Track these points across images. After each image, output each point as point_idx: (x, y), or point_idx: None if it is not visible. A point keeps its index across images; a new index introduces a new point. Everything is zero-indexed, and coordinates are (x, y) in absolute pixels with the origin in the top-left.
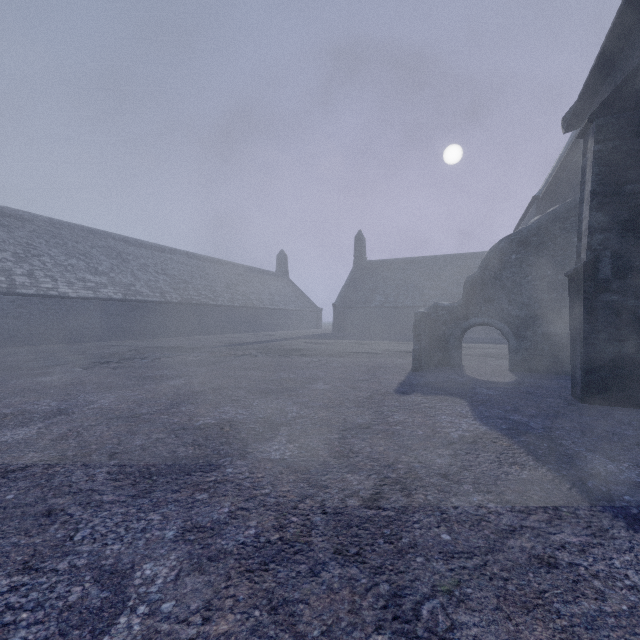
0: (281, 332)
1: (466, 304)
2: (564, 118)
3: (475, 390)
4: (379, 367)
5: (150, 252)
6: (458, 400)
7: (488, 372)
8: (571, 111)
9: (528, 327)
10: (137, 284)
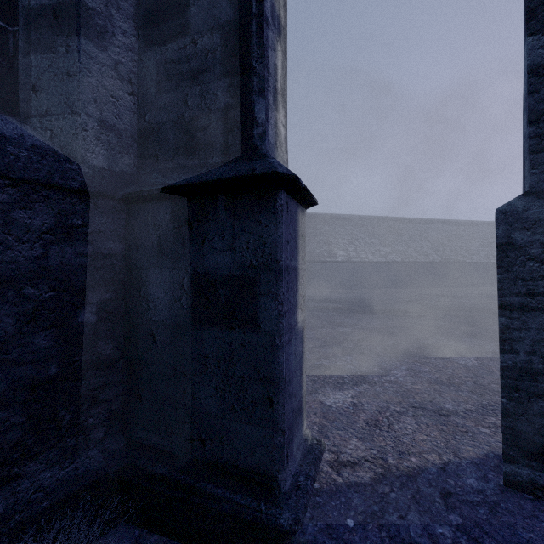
0: None
1: None
2: None
3: None
4: None
5: (415, 225)
6: None
7: None
8: None
9: None
10: (409, 250)
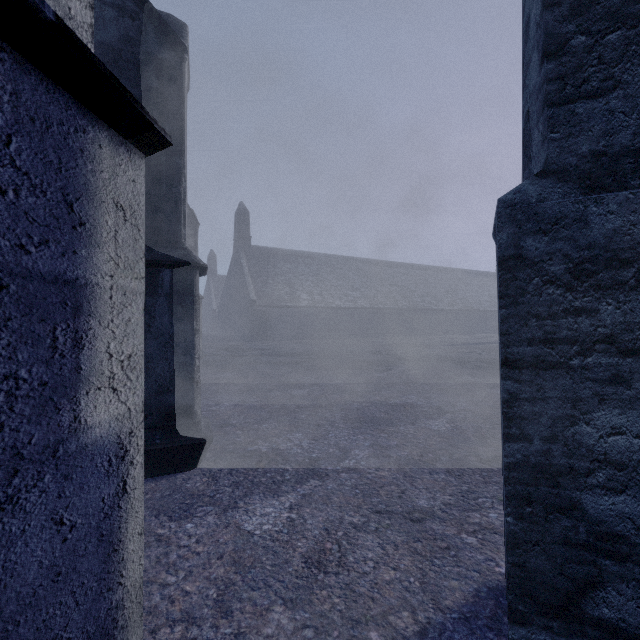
0: None
1: None
2: None
3: None
4: None
5: (384, 268)
6: None
7: None
8: None
9: None
10: (378, 295)
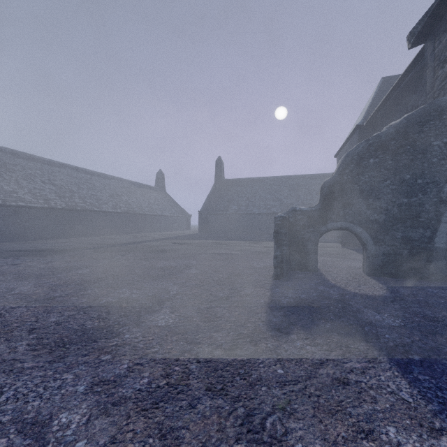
0: (157, 233)
1: (324, 208)
2: (411, 33)
3: (366, 316)
4: (239, 274)
5: (39, 165)
6: (366, 348)
7: (350, 278)
8: (425, 18)
9: (386, 231)
10: (20, 191)
